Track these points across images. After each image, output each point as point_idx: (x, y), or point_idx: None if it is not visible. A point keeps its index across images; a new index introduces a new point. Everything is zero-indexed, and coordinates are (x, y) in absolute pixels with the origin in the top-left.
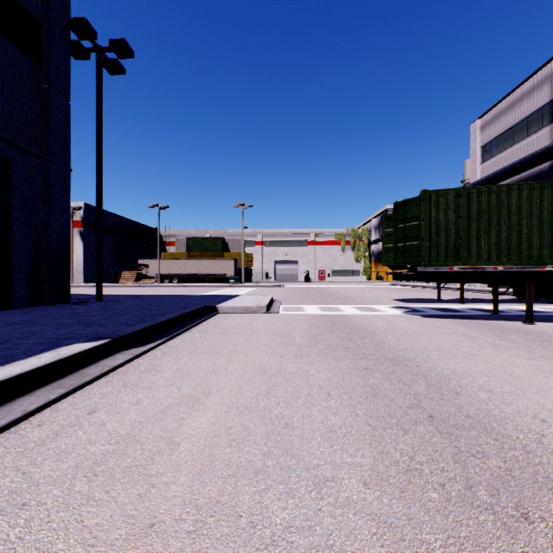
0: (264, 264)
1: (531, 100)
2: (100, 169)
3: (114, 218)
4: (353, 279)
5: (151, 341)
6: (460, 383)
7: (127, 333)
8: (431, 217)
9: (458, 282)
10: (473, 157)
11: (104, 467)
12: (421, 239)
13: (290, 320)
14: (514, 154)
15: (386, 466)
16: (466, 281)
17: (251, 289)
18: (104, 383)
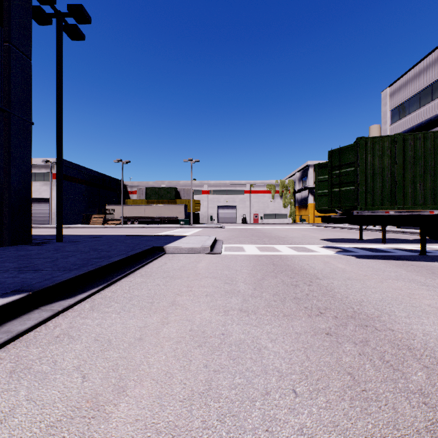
0: (209, 209)
1: (436, 69)
2: (60, 123)
3: (86, 171)
4: (281, 221)
5: (84, 290)
6: None
7: (54, 283)
8: (367, 163)
9: (392, 225)
10: (383, 119)
11: None
12: (357, 184)
13: (232, 261)
14: (420, 115)
15: None
16: (400, 224)
17: (198, 230)
18: None
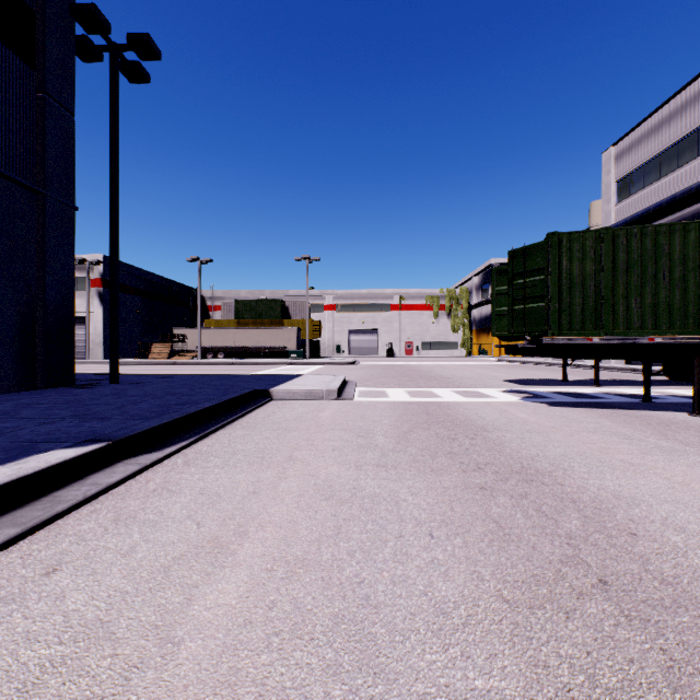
0: (335, 335)
1: (684, 120)
2: (116, 208)
3: (143, 275)
4: (449, 353)
5: (172, 443)
6: (632, 514)
7: (136, 433)
8: (562, 269)
9: (598, 358)
10: (605, 196)
11: (33, 699)
12: (548, 300)
13: (369, 409)
14: (660, 190)
15: (550, 699)
16: (609, 356)
17: (318, 367)
18: (86, 514)
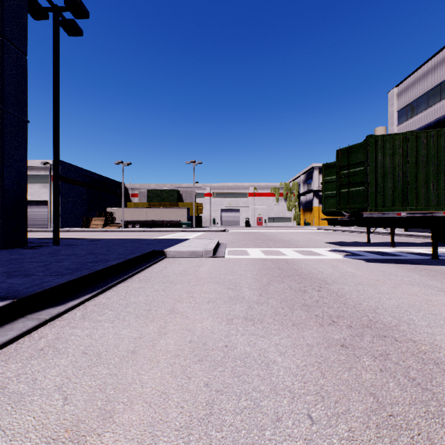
0: (212, 212)
1: (444, 68)
2: (57, 121)
3: (87, 173)
4: (286, 224)
5: (77, 296)
6: None
7: (43, 289)
8: (377, 162)
9: (404, 227)
10: (390, 120)
11: None
12: (367, 184)
13: (236, 265)
14: (428, 116)
15: None
16: (412, 226)
17: (201, 233)
18: None
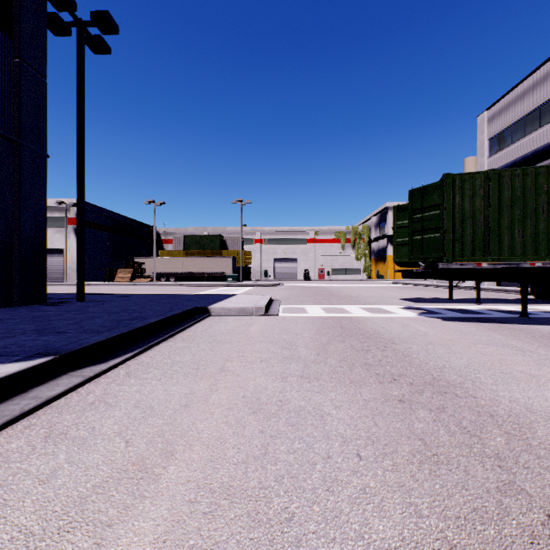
0: (263, 263)
1: (545, 89)
2: (81, 156)
3: (110, 215)
4: (353, 277)
5: (117, 355)
6: None
7: (83, 346)
8: (455, 205)
9: (486, 280)
10: (480, 151)
11: None
12: (443, 231)
13: (292, 324)
14: (525, 146)
15: None
16: (495, 279)
17: (250, 288)
18: (19, 430)
